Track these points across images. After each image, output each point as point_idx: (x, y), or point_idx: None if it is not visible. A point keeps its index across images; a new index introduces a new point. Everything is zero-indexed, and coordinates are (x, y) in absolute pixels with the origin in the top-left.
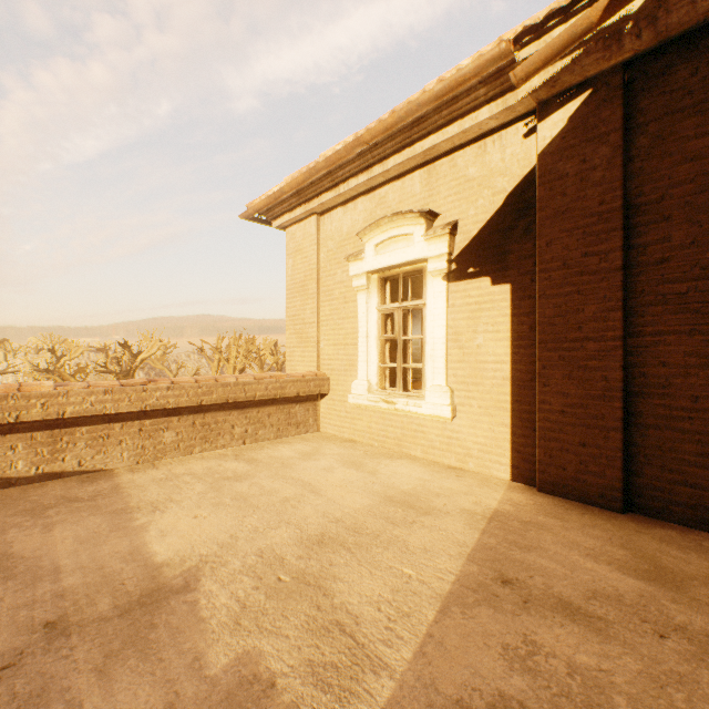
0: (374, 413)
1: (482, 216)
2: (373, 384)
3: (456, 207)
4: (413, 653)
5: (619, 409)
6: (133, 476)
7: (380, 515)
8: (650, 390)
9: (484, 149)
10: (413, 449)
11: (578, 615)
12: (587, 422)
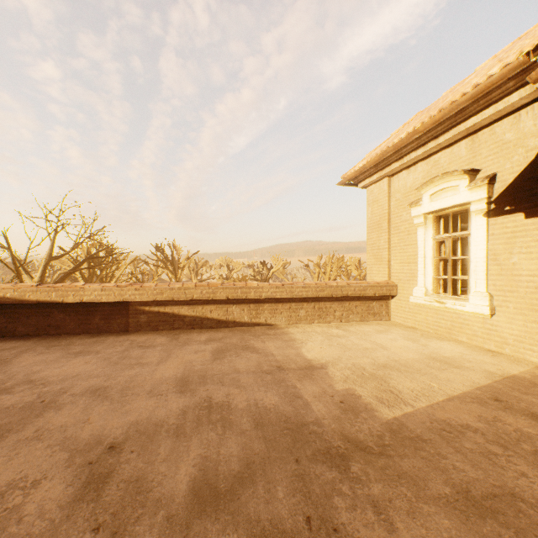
0: (430, 310)
1: (516, 168)
2: (429, 290)
3: (495, 163)
4: (426, 405)
5: None
6: (288, 329)
7: (423, 363)
8: None
9: (518, 118)
10: (460, 336)
11: None
12: None
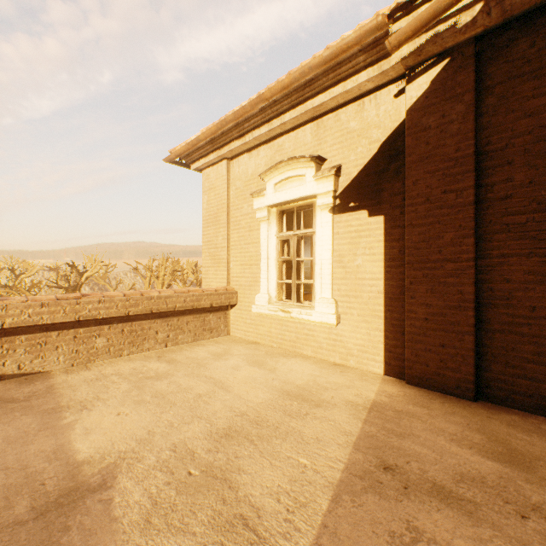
0: (274, 320)
1: (361, 161)
2: (273, 297)
3: (340, 154)
4: (310, 545)
5: (472, 317)
6: (67, 377)
7: (279, 408)
8: (497, 301)
9: (362, 106)
10: (305, 349)
11: (451, 498)
12: (446, 328)
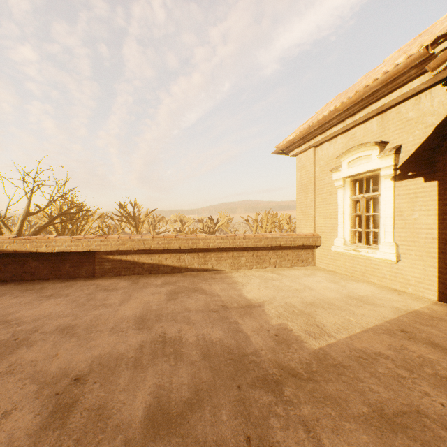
0: (348, 257)
1: (417, 141)
2: (347, 241)
3: (400, 137)
4: (345, 337)
5: None
6: (231, 274)
7: (342, 301)
8: None
9: (419, 100)
10: (372, 278)
11: (438, 347)
12: None
